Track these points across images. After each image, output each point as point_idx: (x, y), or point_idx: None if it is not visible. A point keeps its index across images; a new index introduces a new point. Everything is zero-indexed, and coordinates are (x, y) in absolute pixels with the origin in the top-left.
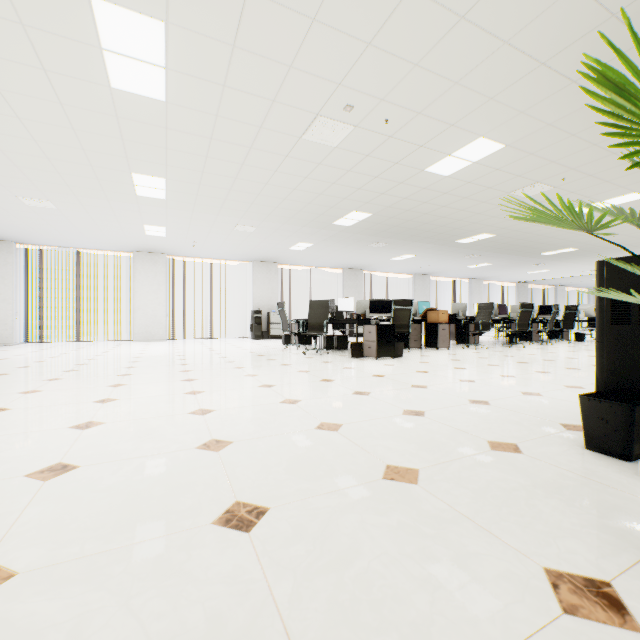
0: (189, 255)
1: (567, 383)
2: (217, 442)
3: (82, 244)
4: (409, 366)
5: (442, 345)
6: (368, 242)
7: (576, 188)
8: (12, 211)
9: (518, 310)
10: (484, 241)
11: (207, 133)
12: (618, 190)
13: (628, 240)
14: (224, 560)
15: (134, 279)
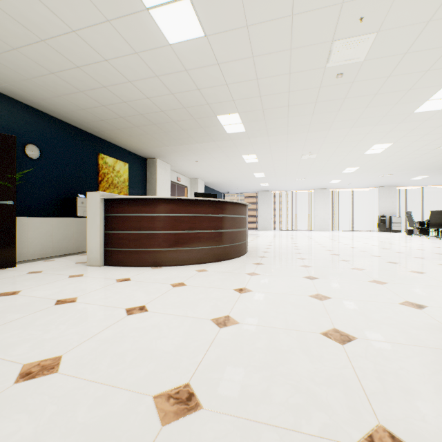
0: (340, 188)
1: None
2: (419, 249)
3: (295, 189)
4: None
5: None
6: None
7: None
8: (286, 182)
9: None
10: None
11: (389, 155)
12: None
13: None
14: (440, 255)
15: (314, 202)
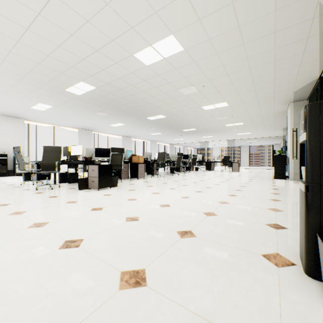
0: None
1: (218, 199)
2: None
3: None
4: (122, 194)
5: (141, 176)
6: (95, 111)
7: (207, 94)
8: None
9: (173, 156)
10: (160, 120)
11: None
12: (221, 99)
13: (214, 127)
14: None
15: None
